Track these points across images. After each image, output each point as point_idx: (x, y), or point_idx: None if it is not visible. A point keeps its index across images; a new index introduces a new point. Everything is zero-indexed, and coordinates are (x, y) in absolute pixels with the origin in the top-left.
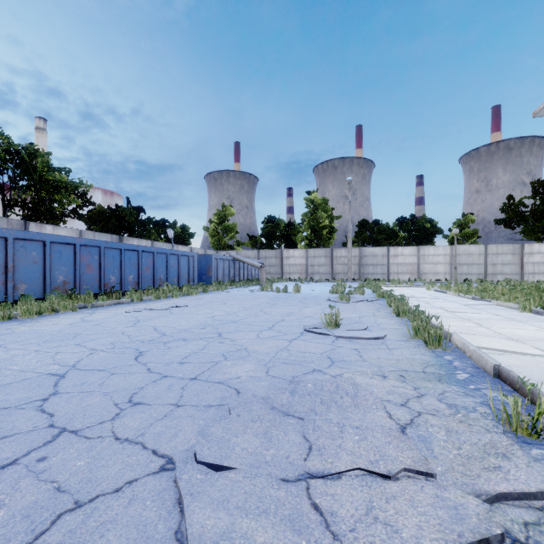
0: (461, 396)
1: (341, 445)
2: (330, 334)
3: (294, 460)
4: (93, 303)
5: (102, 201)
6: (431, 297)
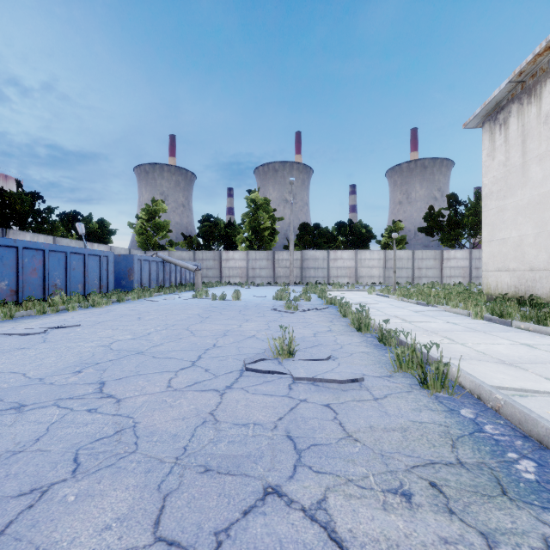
0: None
1: None
2: (283, 372)
3: None
4: None
5: None
6: (377, 302)
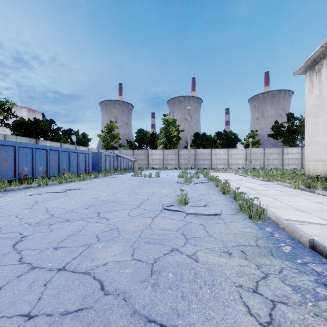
0: (297, 274)
1: None
2: (181, 211)
3: None
4: (4, 188)
5: (27, 115)
6: (238, 179)
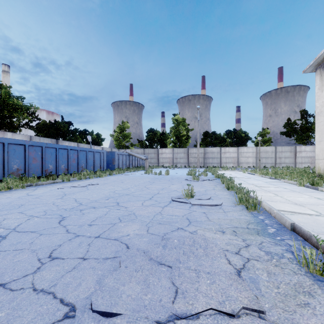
0: (273, 245)
1: (198, 289)
2: (188, 202)
3: (165, 303)
4: (36, 183)
5: (46, 117)
6: (246, 177)
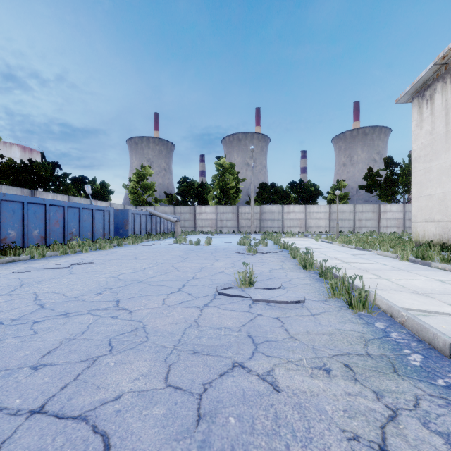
0: (444, 409)
1: None
2: (245, 296)
3: None
4: None
5: (20, 157)
6: (322, 247)
